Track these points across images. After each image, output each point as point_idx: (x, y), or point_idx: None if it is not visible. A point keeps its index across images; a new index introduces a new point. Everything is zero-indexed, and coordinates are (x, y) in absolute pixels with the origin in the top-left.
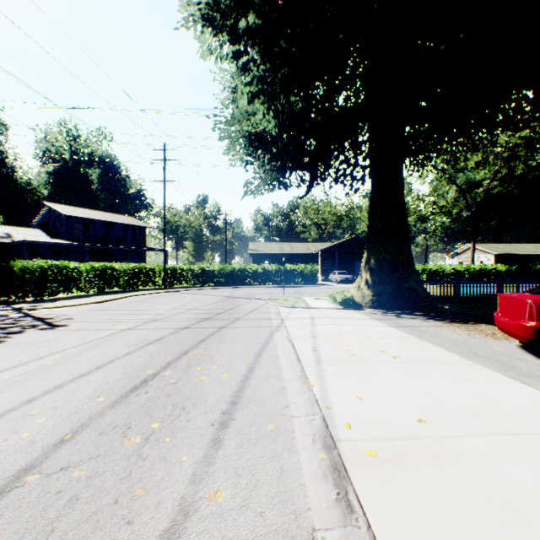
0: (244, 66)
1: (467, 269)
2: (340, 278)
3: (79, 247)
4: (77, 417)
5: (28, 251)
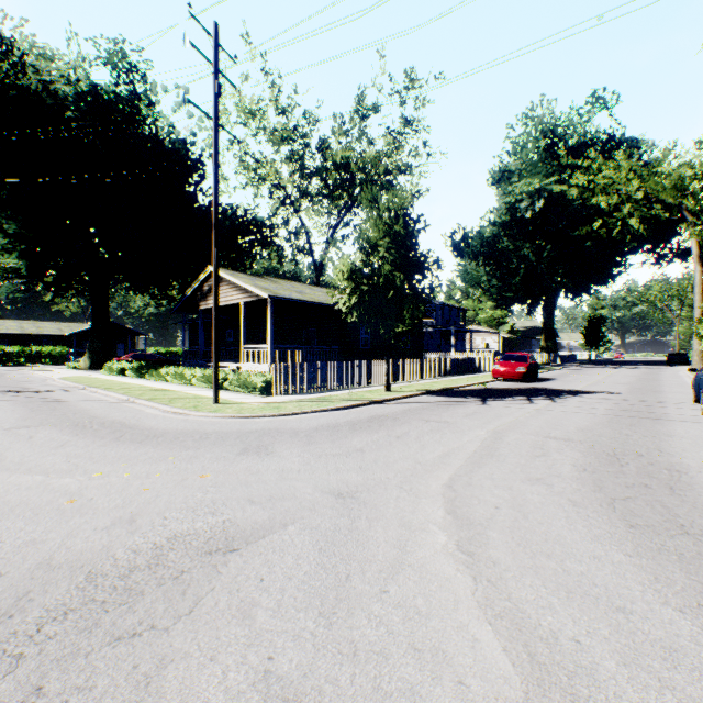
0: (1, 225)
1: None
2: None
3: None
4: None
5: None
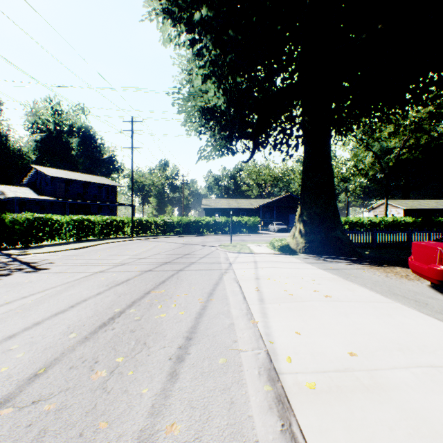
0: (198, 52)
1: (381, 221)
2: (277, 228)
3: (61, 203)
4: (51, 352)
5: (18, 206)
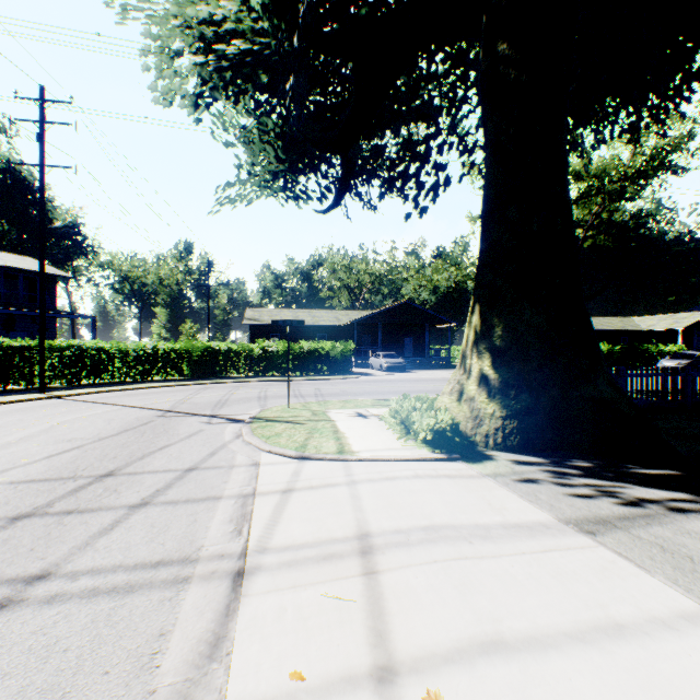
0: None
1: None
2: (387, 364)
3: None
4: None
5: None
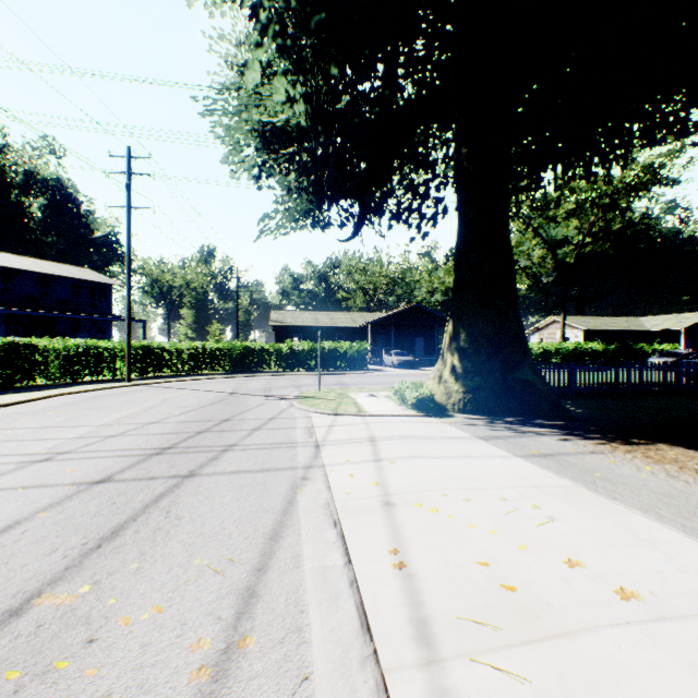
0: (253, 10)
1: (558, 348)
2: (398, 361)
3: None
4: None
5: None
